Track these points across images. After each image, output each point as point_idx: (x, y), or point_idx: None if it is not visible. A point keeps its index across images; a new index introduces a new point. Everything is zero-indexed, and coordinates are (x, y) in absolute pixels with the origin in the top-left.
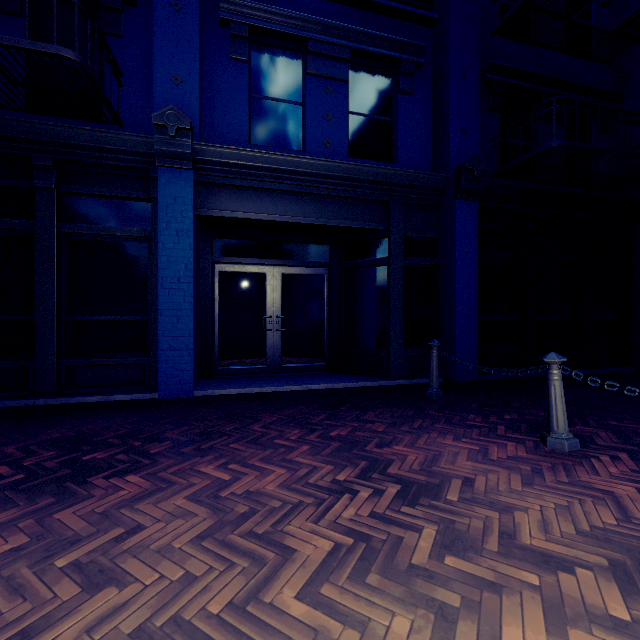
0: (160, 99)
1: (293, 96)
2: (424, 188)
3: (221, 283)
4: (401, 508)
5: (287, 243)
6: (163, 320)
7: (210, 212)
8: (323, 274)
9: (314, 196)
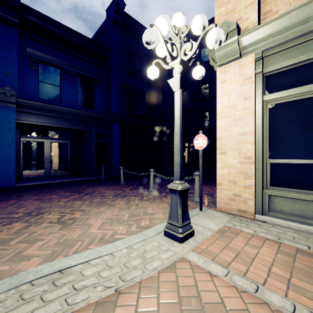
0: (0, 80)
1: (56, 83)
2: (103, 119)
3: (24, 145)
4: (84, 195)
5: (53, 131)
6: (2, 159)
7: (22, 121)
8: (68, 143)
9: (64, 118)
